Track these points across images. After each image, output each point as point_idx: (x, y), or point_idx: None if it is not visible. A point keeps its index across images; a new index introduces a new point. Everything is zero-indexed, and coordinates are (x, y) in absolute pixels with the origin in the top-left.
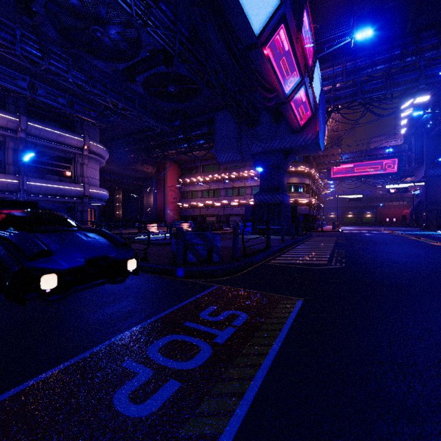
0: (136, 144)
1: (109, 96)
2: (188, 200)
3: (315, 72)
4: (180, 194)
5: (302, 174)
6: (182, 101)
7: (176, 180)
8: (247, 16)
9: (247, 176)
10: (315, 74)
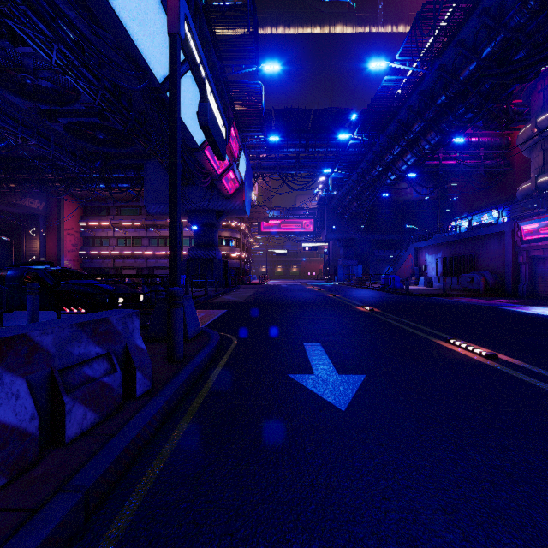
0: (21, 172)
1: (21, 132)
2: (96, 249)
3: (241, 158)
4: (83, 240)
5: (234, 229)
6: (110, 146)
7: (77, 221)
8: (193, 136)
9: None
10: (241, 160)
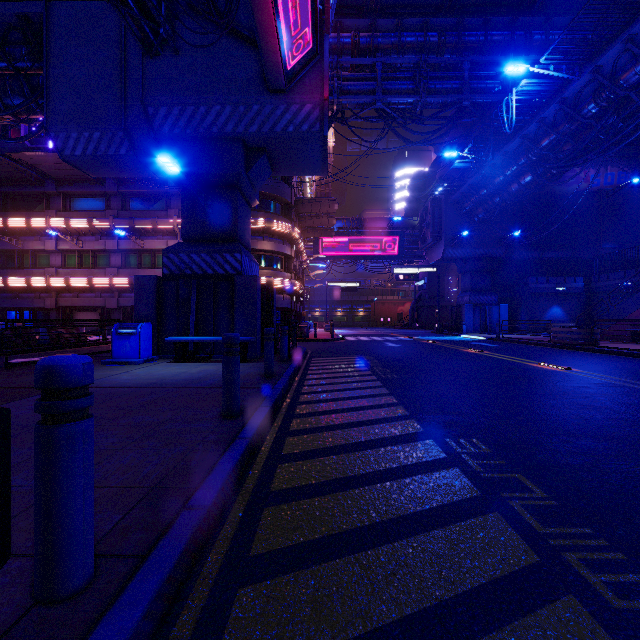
0: None
1: None
2: (23, 272)
3: None
4: (1, 257)
5: (280, 237)
6: None
7: None
8: None
9: (173, 229)
10: None
